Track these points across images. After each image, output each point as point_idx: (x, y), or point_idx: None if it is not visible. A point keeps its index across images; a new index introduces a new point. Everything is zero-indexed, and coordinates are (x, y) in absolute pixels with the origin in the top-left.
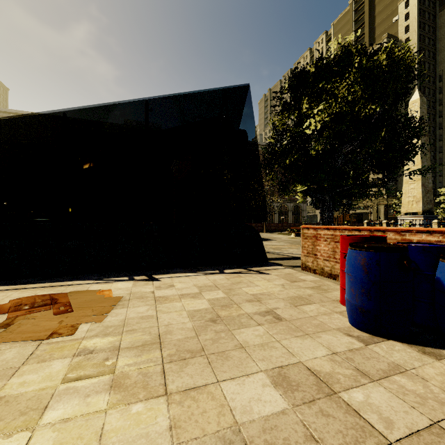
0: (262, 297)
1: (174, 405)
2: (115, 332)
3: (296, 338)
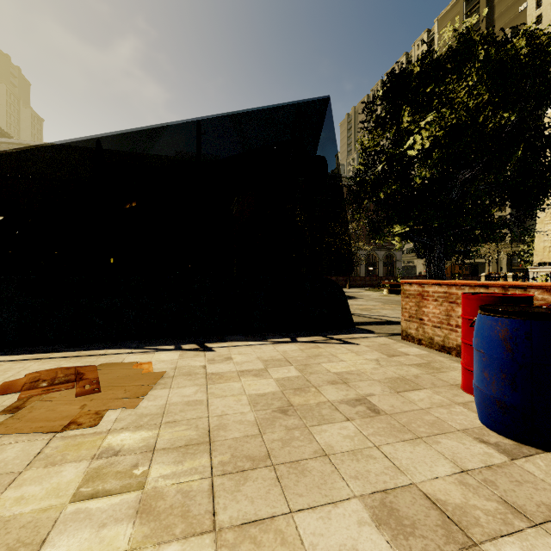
0: (349, 377)
1: (224, 550)
2: (150, 423)
3: (403, 444)
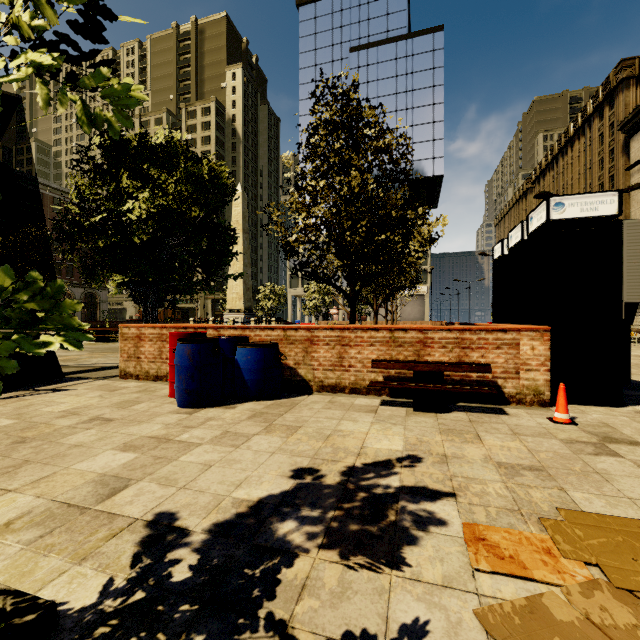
0: (78, 410)
1: (29, 491)
2: None
3: (133, 426)
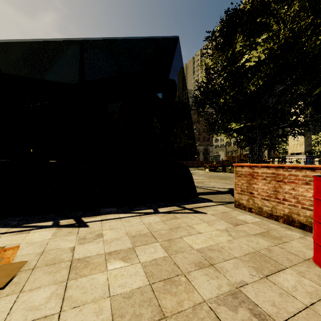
0: (213, 255)
1: None
2: None
3: None
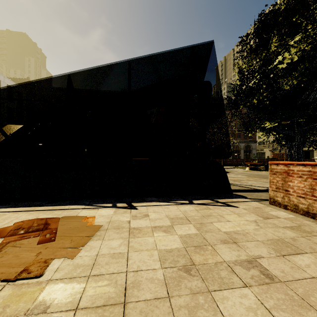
0: (237, 237)
1: None
2: (81, 275)
3: None
